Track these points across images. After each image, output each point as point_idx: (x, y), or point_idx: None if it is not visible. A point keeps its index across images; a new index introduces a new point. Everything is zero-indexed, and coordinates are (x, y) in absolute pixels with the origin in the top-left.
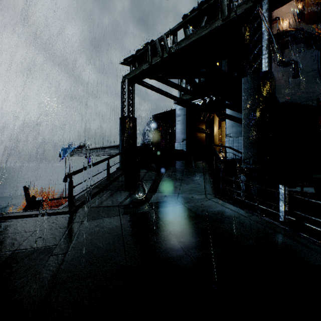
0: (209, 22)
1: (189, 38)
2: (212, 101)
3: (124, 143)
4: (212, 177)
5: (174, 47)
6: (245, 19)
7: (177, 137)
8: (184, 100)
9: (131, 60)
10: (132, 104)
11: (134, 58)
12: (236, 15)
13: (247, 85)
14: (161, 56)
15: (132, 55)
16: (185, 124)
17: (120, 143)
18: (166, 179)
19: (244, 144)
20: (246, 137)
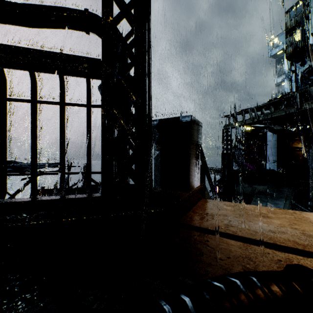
0: (287, 108)
1: (273, 114)
2: (305, 128)
3: (224, 169)
4: (290, 204)
5: (261, 117)
6: (311, 113)
7: (268, 158)
8: (274, 130)
9: (229, 117)
10: (230, 143)
11: (232, 116)
12: (306, 109)
13: (312, 154)
14: (252, 120)
15: (231, 114)
16: (276, 148)
17: (222, 169)
18: (255, 200)
19: (310, 189)
20: (312, 185)
